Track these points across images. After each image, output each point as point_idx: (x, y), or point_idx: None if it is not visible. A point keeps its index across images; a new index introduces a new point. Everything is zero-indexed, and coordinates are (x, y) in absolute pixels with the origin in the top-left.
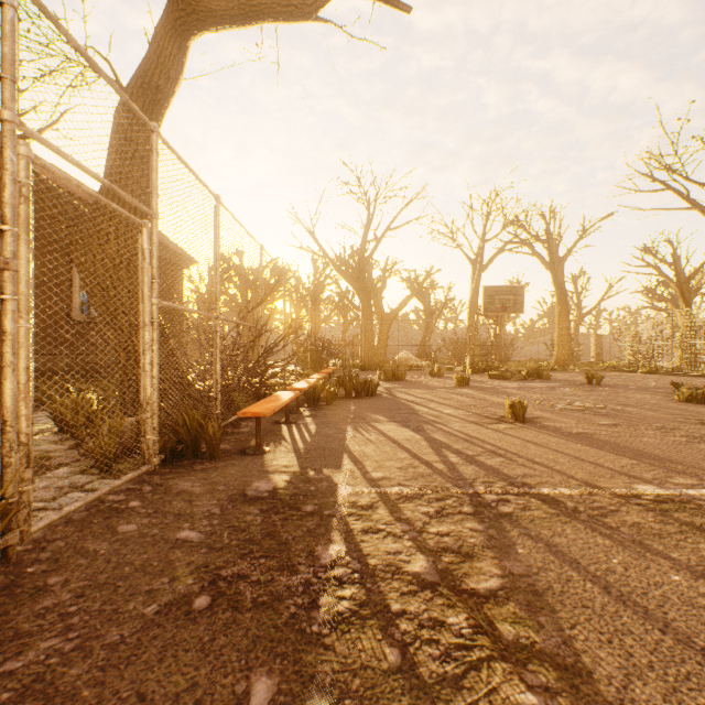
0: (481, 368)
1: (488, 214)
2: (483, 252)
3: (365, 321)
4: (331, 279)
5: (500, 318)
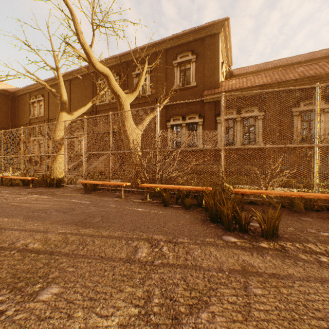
0: None
1: None
2: None
3: None
4: None
5: None
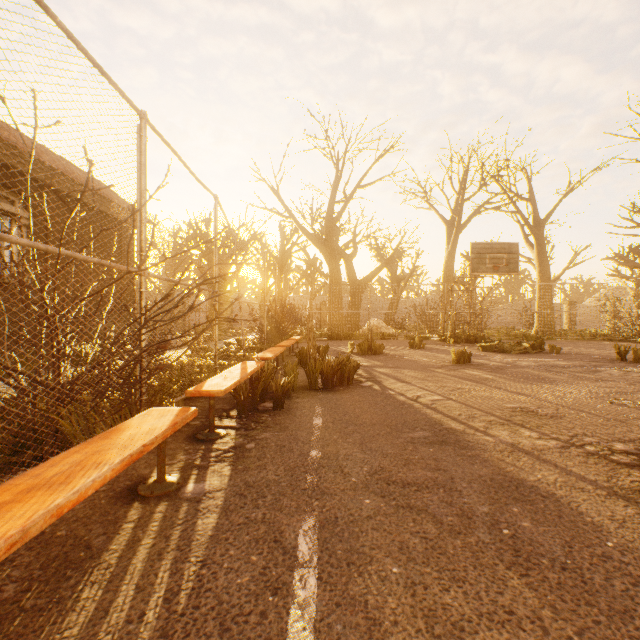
0: (464, 337)
1: (464, 172)
2: (461, 211)
3: (333, 286)
4: (298, 246)
5: (472, 285)
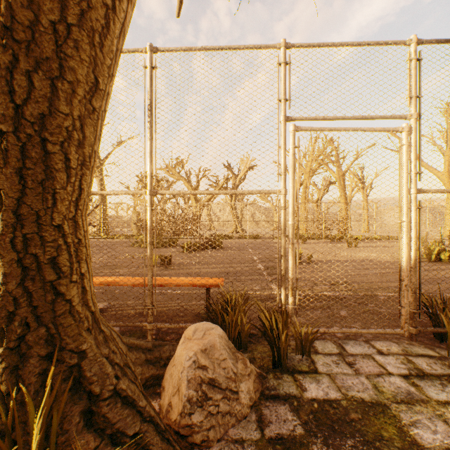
0: None
1: None
2: None
3: None
4: None
5: None
